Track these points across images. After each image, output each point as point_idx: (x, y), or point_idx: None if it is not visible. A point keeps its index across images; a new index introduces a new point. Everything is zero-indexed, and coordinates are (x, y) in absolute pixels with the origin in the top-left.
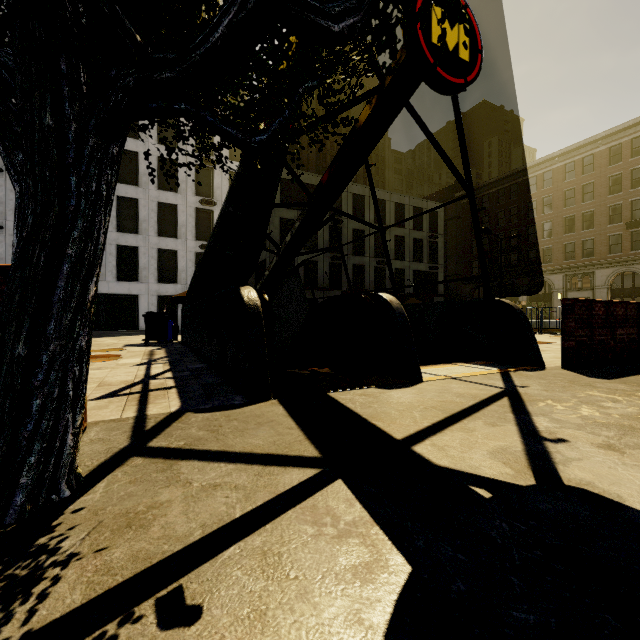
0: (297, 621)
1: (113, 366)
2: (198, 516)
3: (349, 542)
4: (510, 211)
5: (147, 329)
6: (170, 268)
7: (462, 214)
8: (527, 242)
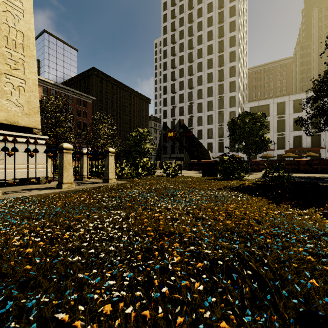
0: None
1: None
2: None
3: None
4: None
5: None
6: (211, 148)
7: None
8: None
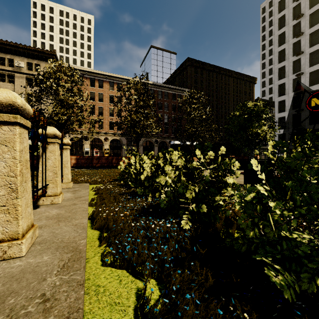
0: None
1: None
2: None
3: None
4: None
5: None
6: None
7: None
8: None
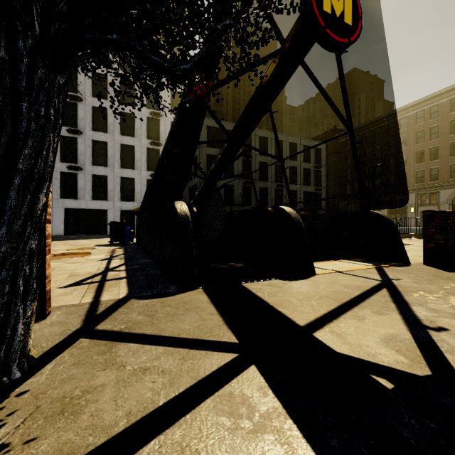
0: None
1: (84, 261)
2: (125, 403)
3: (264, 439)
4: (375, 147)
5: (111, 234)
6: (129, 190)
7: (339, 150)
8: (388, 170)
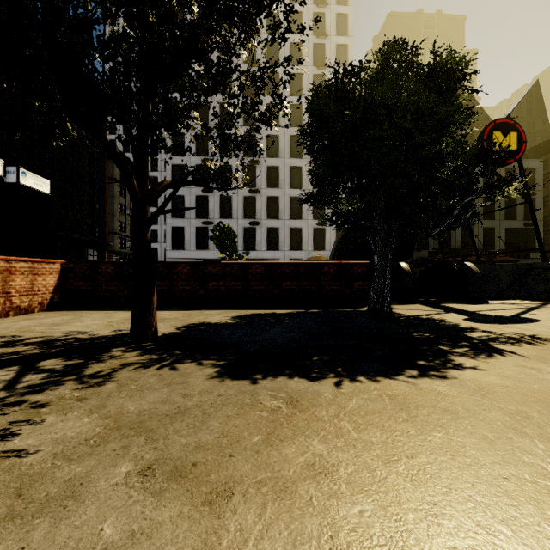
0: (449, 317)
1: None
2: (422, 313)
3: (457, 316)
4: None
5: None
6: (297, 240)
7: None
8: None
